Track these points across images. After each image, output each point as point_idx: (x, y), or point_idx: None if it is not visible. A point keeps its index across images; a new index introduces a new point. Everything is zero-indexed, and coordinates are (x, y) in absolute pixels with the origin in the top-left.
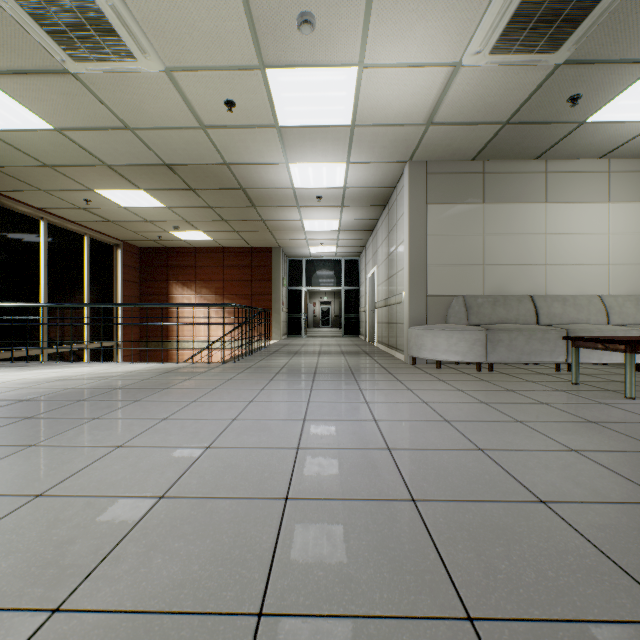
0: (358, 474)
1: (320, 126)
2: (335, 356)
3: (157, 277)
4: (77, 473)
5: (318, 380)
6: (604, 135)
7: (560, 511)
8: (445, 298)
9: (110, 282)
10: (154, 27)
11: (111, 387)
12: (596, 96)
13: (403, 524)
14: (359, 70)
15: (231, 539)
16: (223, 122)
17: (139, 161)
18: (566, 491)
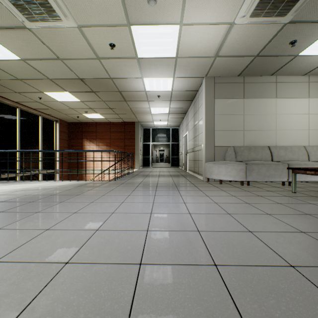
0: (182, 247)
1: (159, 58)
2: (167, 177)
3: (77, 137)
4: (20, 246)
5: (158, 190)
6: (307, 62)
7: (304, 273)
8: (224, 147)
9: (53, 139)
10: (71, 2)
11: (49, 194)
12: (304, 41)
13: (211, 282)
14: (180, 26)
15: (106, 293)
16: (109, 55)
17: (66, 77)
18: (304, 259)
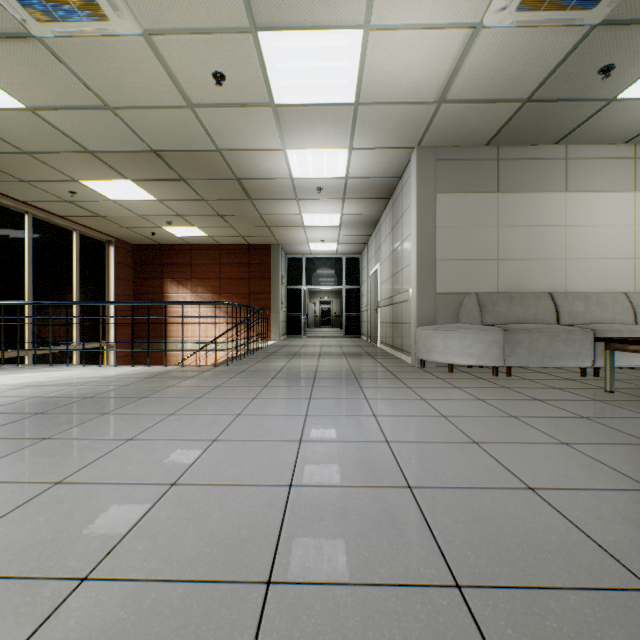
0: (372, 533)
1: (320, 104)
2: (336, 358)
3: (151, 275)
4: None
5: (318, 387)
6: (634, 115)
7: None
8: (456, 296)
9: (101, 280)
10: None
11: (82, 396)
12: (631, 66)
13: None
14: (365, 33)
15: None
16: (212, 100)
17: (124, 147)
18: None
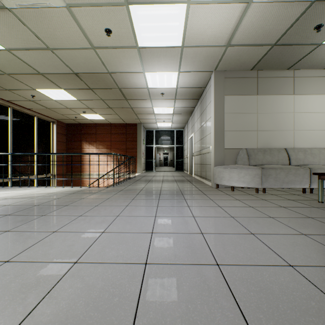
0: (197, 299)
1: (163, 47)
2: (171, 183)
3: (75, 139)
4: None
5: (162, 199)
6: None
7: None
8: (235, 150)
9: (49, 142)
10: None
11: (33, 204)
12: None
13: None
14: (187, 6)
15: None
16: (105, 44)
17: (58, 71)
18: None
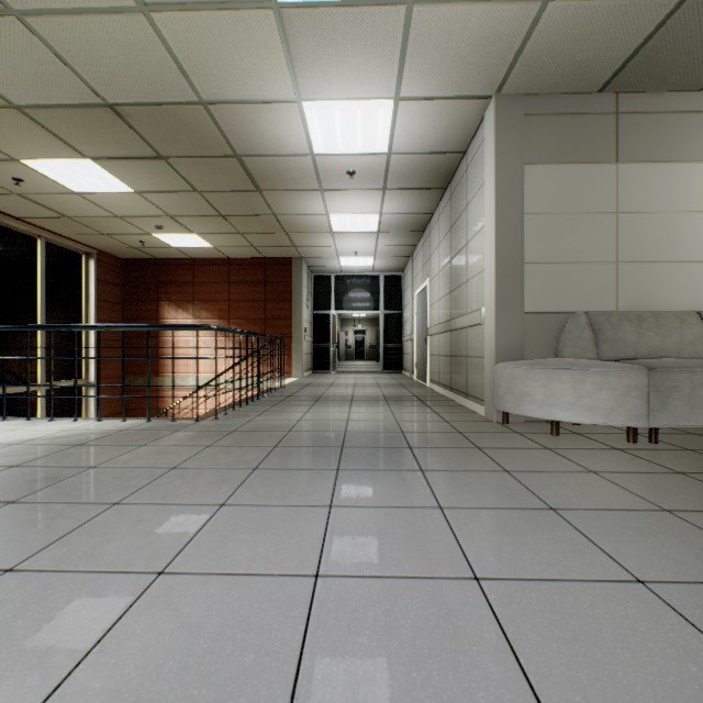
0: None
1: (351, 4)
2: (375, 406)
3: (144, 296)
4: None
5: (347, 470)
6: None
7: None
8: (554, 316)
9: (78, 302)
10: None
11: None
12: None
13: None
14: None
15: None
16: None
17: (62, 97)
18: None
